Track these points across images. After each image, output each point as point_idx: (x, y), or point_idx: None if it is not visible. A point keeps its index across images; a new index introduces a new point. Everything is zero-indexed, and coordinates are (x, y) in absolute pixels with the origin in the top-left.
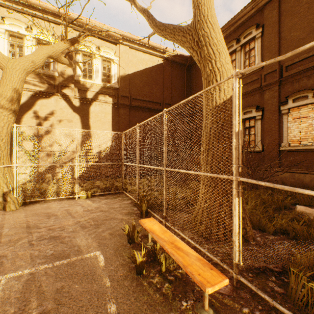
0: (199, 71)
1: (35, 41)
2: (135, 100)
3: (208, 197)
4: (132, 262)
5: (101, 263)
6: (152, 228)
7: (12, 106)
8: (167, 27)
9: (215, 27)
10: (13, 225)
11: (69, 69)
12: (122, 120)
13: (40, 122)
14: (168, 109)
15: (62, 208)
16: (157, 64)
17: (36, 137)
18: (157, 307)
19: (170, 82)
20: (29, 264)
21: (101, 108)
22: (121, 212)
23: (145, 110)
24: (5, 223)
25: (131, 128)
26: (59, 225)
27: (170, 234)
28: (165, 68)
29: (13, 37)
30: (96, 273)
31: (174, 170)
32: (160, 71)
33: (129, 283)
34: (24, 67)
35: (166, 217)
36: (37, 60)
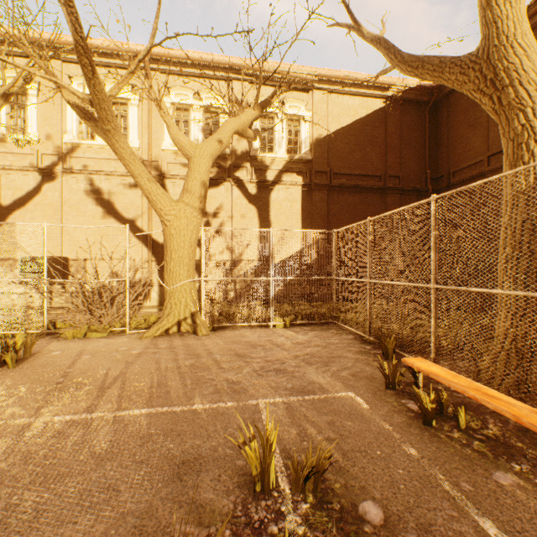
0: (457, 109)
1: (202, 111)
2: (336, 176)
3: (534, 330)
4: (406, 410)
5: (363, 405)
6: (431, 370)
7: (200, 204)
8: (426, 62)
9: (530, 51)
10: (220, 352)
11: (243, 142)
12: (317, 211)
13: (208, 221)
14: (440, 194)
15: (261, 337)
16: (374, 109)
17: (224, 242)
18: (475, 462)
19: (397, 138)
20: (274, 393)
21: (286, 193)
22: (349, 349)
23: (354, 191)
24: (210, 349)
25: (354, 224)
26: (275, 357)
27: (466, 379)
28: (388, 116)
29: (178, 110)
30: (364, 414)
31: (456, 288)
32: (380, 121)
33: (418, 431)
34: (211, 153)
35: (435, 360)
36: (223, 140)
